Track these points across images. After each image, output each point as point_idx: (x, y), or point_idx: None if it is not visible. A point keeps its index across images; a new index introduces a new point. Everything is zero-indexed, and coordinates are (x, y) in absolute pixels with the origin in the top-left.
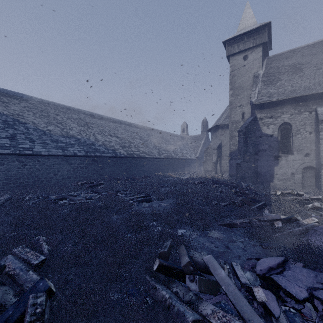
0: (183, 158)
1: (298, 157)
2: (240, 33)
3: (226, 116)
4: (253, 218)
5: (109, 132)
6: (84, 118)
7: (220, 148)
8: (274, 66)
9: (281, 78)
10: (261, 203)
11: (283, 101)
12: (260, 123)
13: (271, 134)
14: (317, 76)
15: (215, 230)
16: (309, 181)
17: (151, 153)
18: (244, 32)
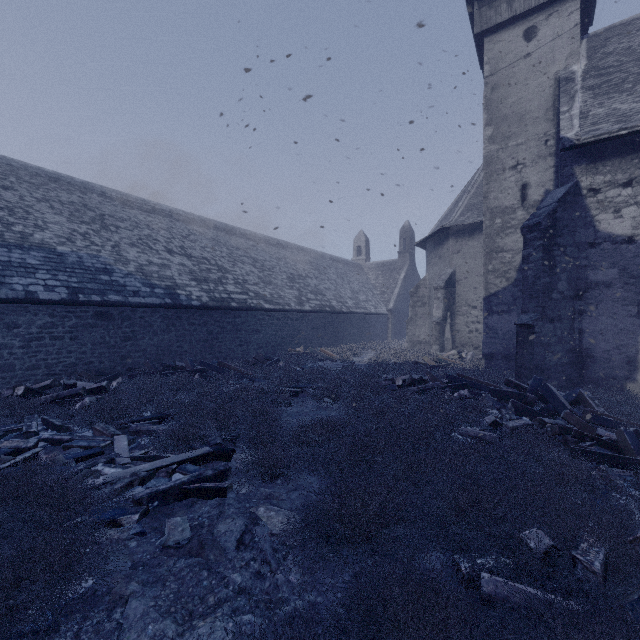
0: (358, 311)
1: None
2: None
3: (468, 206)
4: None
5: (168, 244)
6: (97, 204)
7: (452, 286)
8: (617, 50)
9: None
10: None
11: None
12: (590, 203)
13: (629, 235)
14: None
15: None
16: None
17: (279, 298)
18: None
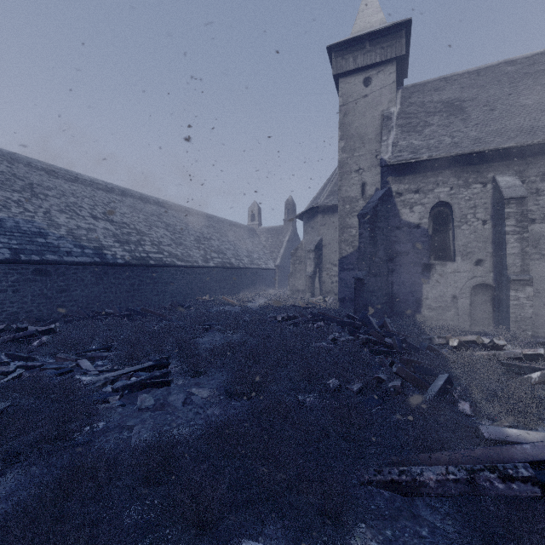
0: (252, 267)
1: (464, 267)
2: (359, 34)
3: (331, 192)
4: (476, 465)
5: (92, 211)
6: (25, 174)
7: (320, 249)
8: (417, 102)
9: (431, 122)
10: (441, 377)
11: (439, 161)
12: (397, 201)
13: (418, 223)
14: (492, 121)
15: (363, 521)
16: (482, 311)
17: (189, 256)
18: (365, 32)
